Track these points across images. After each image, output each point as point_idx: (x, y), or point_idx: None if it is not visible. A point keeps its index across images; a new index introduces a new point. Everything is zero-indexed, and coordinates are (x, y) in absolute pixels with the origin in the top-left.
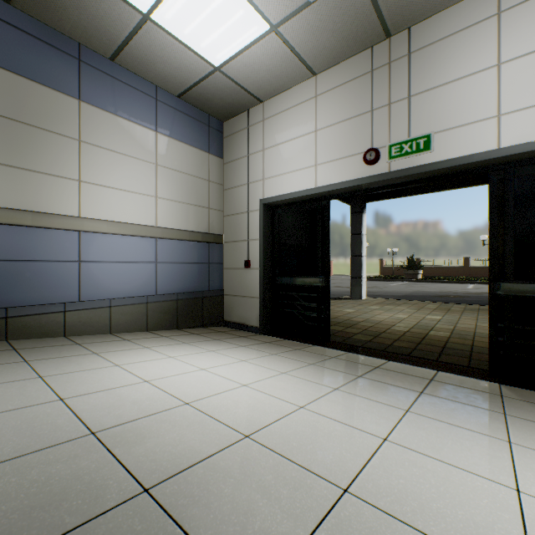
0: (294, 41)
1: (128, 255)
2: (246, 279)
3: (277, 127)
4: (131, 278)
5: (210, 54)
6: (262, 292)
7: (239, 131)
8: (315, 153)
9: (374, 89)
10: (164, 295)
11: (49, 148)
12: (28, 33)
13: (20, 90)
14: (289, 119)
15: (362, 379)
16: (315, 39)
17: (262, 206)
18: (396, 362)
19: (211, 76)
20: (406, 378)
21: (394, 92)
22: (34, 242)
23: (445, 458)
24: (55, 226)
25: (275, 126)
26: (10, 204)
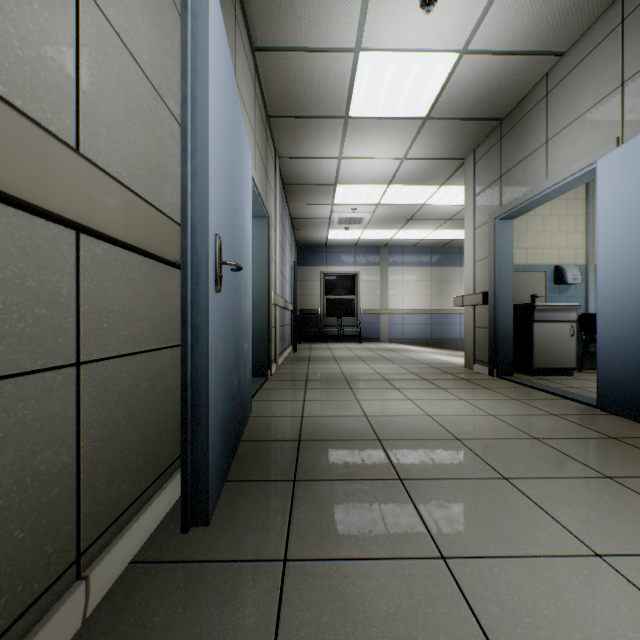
0: None
1: None
2: None
3: None
4: None
5: None
6: None
7: None
8: None
9: None
10: None
11: (451, 287)
12: (446, 252)
13: (444, 271)
14: None
15: None
16: None
17: None
18: None
19: None
20: None
21: None
22: (447, 319)
23: None
24: (453, 313)
25: None
26: (442, 307)
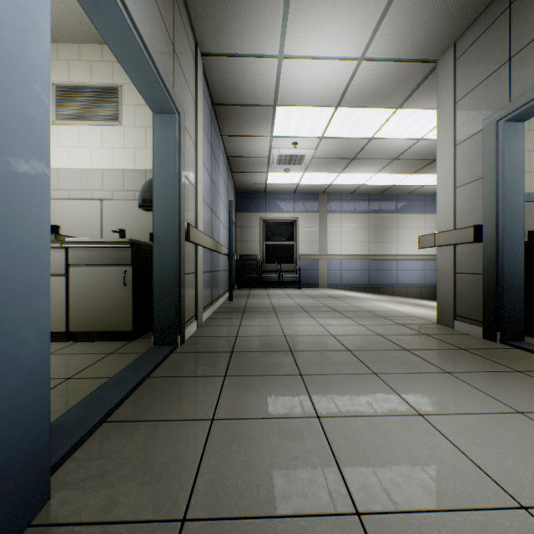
0: None
1: (412, 267)
2: None
3: None
4: (414, 277)
5: None
6: None
7: None
8: None
9: None
10: (427, 284)
11: (388, 233)
12: (383, 199)
13: (381, 218)
14: None
15: None
16: None
17: None
18: None
19: None
20: None
21: None
22: (384, 264)
23: None
24: (390, 259)
25: None
26: (379, 253)
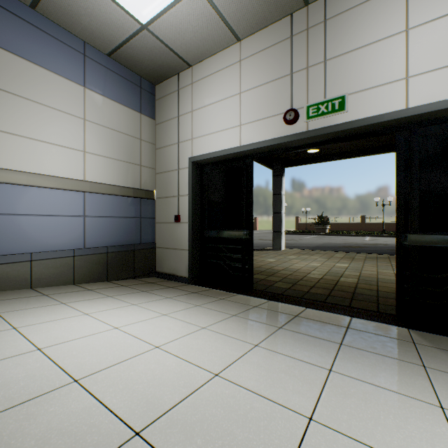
0: (218, 1)
1: (52, 208)
2: (176, 233)
3: (205, 90)
4: (56, 232)
5: (136, 9)
6: (190, 245)
7: (170, 94)
8: (239, 114)
9: (294, 53)
10: (93, 248)
11: None
12: None
13: None
14: (216, 83)
15: (283, 331)
16: (238, 1)
17: (190, 164)
18: (314, 309)
19: (139, 34)
20: (324, 327)
21: (311, 56)
22: None
23: (383, 445)
24: None
25: (203, 89)
26: None
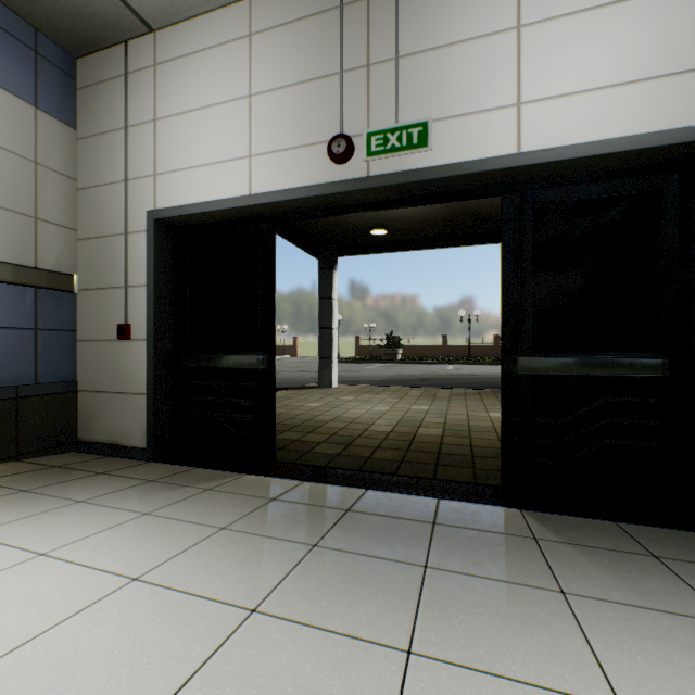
0: None
1: None
2: (122, 360)
3: (182, 81)
4: None
5: None
6: (152, 384)
7: (109, 80)
8: (249, 135)
9: (346, 36)
10: None
11: None
12: None
13: None
14: (203, 70)
15: (318, 555)
16: None
17: (152, 224)
18: (379, 490)
19: None
20: (397, 528)
21: (375, 47)
22: None
23: None
24: None
25: (177, 79)
26: None
